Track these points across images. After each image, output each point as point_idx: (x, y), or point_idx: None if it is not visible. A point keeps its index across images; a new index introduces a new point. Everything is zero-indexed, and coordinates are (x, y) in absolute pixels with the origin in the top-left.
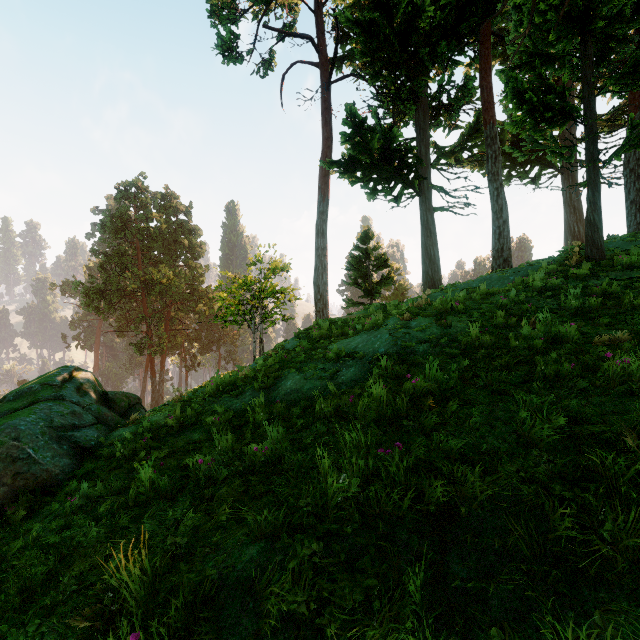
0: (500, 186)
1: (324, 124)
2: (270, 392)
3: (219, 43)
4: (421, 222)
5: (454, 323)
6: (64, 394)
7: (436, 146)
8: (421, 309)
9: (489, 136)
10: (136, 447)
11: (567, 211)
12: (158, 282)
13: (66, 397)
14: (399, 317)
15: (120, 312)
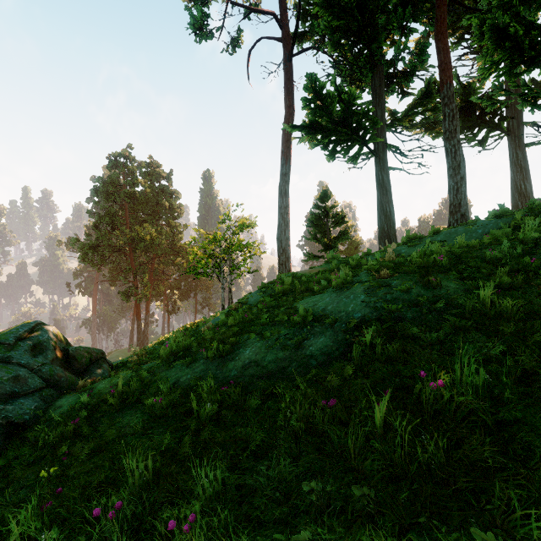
0: (457, 143)
1: (286, 93)
2: (225, 362)
3: (191, 21)
4: (377, 181)
5: (443, 282)
6: (12, 355)
7: (390, 111)
8: (395, 264)
9: (446, 95)
10: (64, 431)
11: (514, 170)
12: (142, 238)
13: (13, 358)
14: (374, 274)
15: (111, 264)
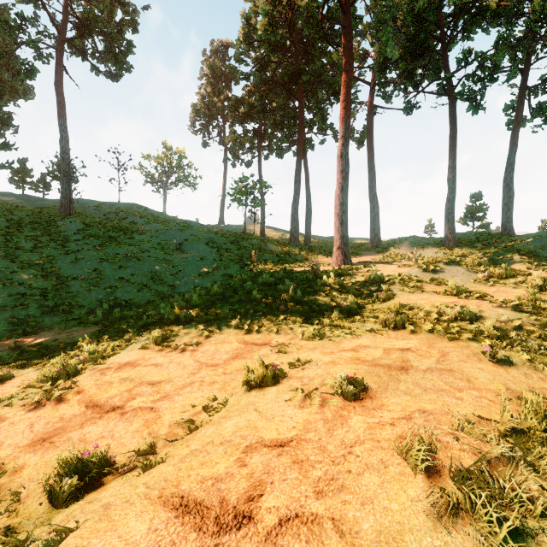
0: None
1: None
2: None
3: None
4: None
5: None
6: None
7: None
8: None
9: None
10: None
11: None
12: None
13: None
14: None
15: None
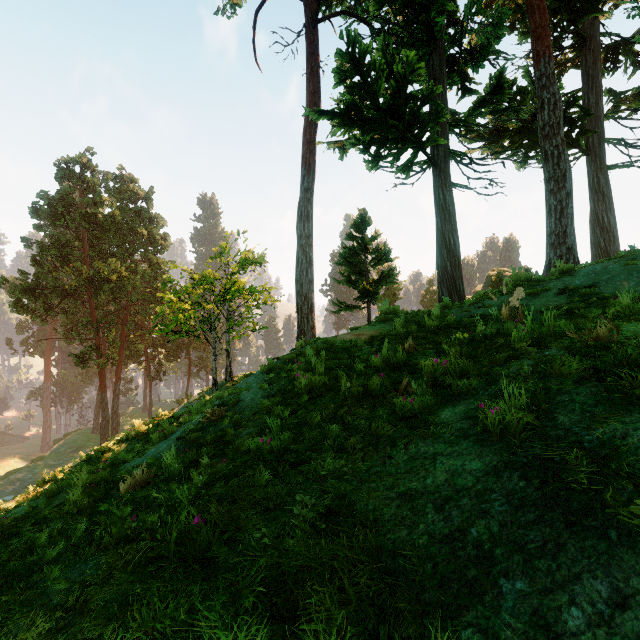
0: (561, 143)
1: (309, 73)
2: None
3: None
4: (436, 201)
5: None
6: None
7: (449, 111)
8: None
9: (544, 73)
10: None
11: (594, 198)
12: (106, 279)
13: None
14: None
15: (63, 315)
